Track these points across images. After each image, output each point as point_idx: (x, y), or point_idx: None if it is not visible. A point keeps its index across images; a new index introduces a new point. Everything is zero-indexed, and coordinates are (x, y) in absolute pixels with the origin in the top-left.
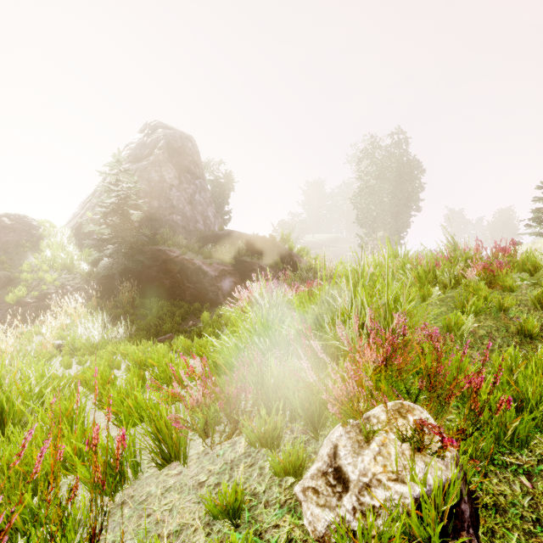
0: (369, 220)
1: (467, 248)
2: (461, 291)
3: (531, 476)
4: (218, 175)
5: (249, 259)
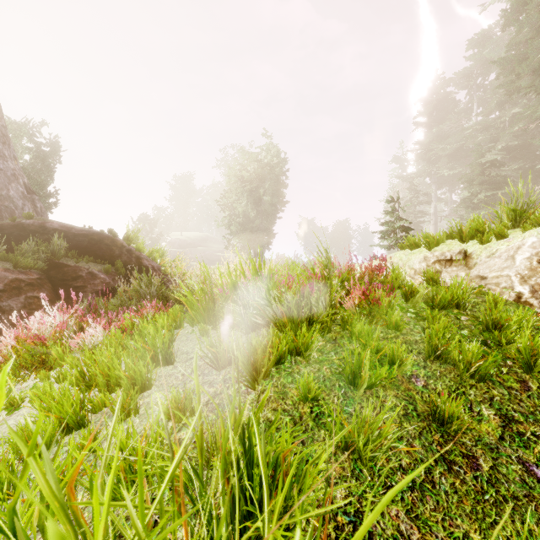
0: (237, 221)
1: (337, 263)
2: (339, 327)
3: None
4: (44, 144)
5: (74, 261)
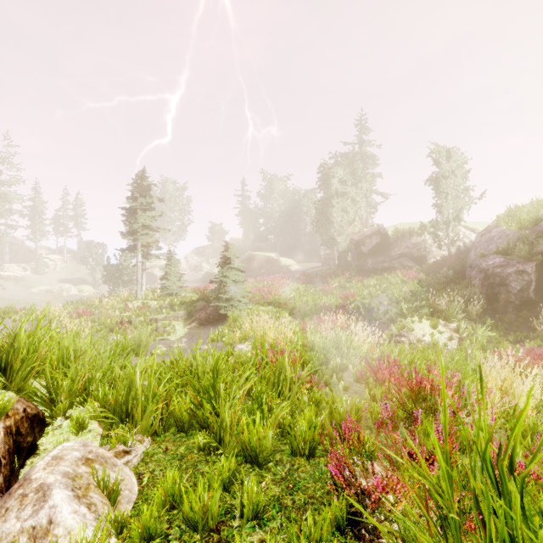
0: None
1: None
2: None
3: (299, 535)
4: None
5: None
